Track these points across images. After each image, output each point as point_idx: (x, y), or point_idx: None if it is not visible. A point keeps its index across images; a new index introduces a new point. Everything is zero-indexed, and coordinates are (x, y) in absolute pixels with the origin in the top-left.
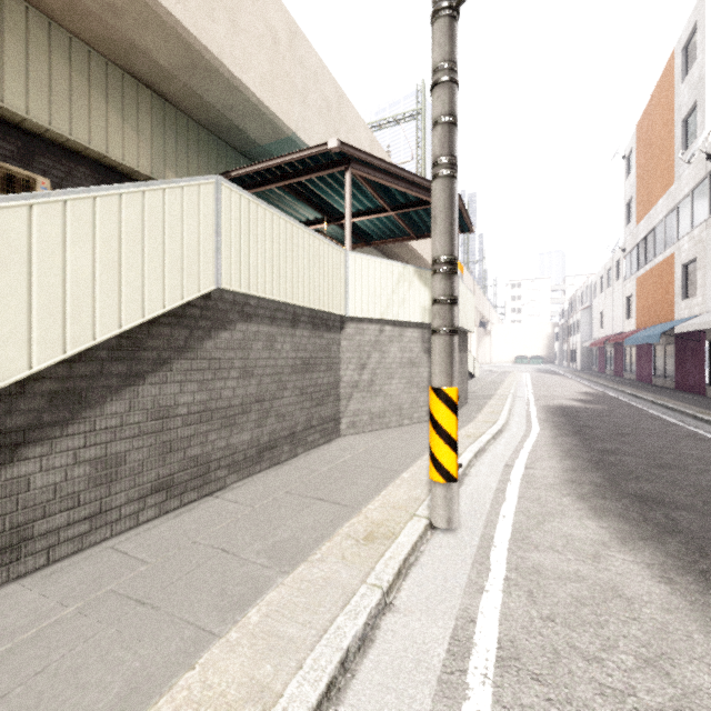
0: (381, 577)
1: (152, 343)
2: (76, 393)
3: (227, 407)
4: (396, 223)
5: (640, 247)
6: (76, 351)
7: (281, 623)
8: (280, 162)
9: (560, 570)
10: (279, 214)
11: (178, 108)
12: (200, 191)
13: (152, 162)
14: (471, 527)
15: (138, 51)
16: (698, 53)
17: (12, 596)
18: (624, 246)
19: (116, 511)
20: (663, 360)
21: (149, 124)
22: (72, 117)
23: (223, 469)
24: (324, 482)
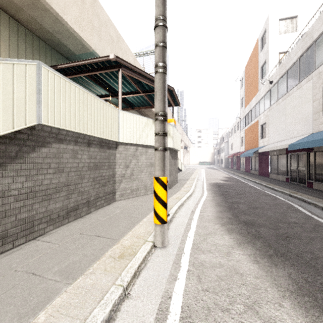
0: (124, 279)
1: None
2: None
3: (46, 189)
4: (145, 99)
5: (246, 117)
6: None
7: (59, 319)
8: (84, 63)
9: (212, 262)
10: (79, 87)
11: (26, 28)
12: (26, 68)
13: (10, 55)
14: (174, 244)
15: None
16: (266, 41)
17: None
18: (240, 116)
19: None
20: (254, 163)
21: (7, 34)
22: None
23: (44, 223)
24: (103, 226)
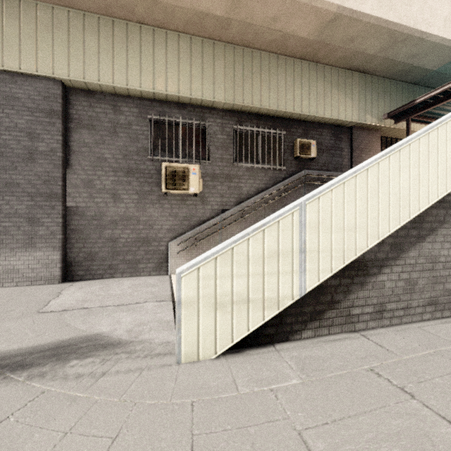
0: None
1: (428, 219)
2: (398, 245)
3: None
4: None
5: None
6: (402, 224)
7: None
8: None
9: None
10: None
11: (372, 74)
12: None
13: (358, 113)
14: None
15: (357, 54)
16: None
17: (388, 334)
18: None
19: (412, 309)
20: None
21: (357, 92)
22: (324, 106)
23: None
24: None
